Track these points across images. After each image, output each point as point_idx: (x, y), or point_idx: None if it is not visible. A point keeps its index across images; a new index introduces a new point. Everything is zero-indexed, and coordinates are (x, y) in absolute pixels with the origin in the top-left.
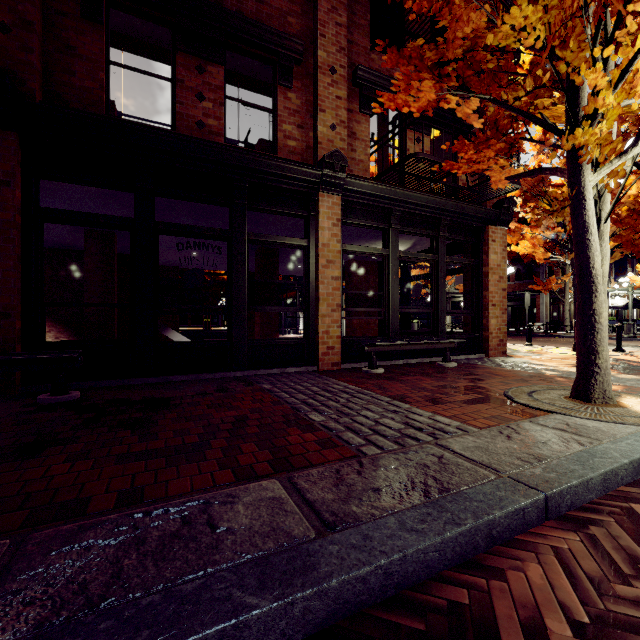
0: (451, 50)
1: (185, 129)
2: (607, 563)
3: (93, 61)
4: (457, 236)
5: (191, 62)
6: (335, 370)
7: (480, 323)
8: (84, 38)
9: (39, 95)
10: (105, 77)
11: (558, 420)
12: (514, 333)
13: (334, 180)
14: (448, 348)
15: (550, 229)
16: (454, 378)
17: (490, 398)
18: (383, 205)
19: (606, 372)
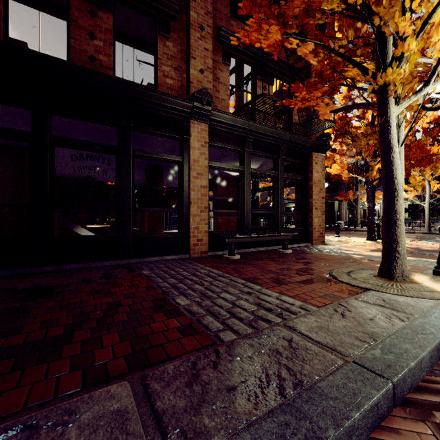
0: (291, 8)
1: (78, 61)
2: None
3: None
4: (292, 159)
5: (84, 6)
6: (203, 257)
7: (307, 221)
8: None
9: None
10: (3, 8)
11: (376, 296)
12: (326, 228)
13: (202, 111)
14: (286, 239)
15: (351, 157)
16: (291, 262)
17: (320, 278)
18: (239, 133)
19: (404, 257)
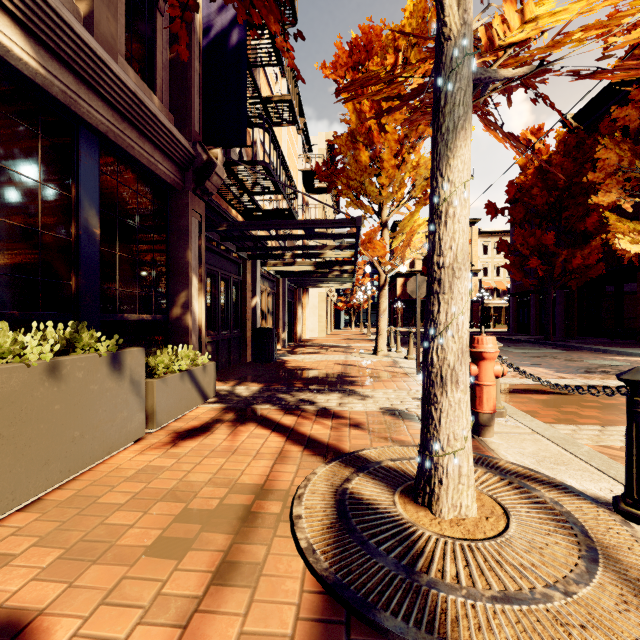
0: None
1: None
2: (594, 352)
3: None
4: None
5: None
6: None
7: None
8: None
9: None
10: None
11: None
12: None
13: None
14: None
15: None
16: None
17: None
18: None
19: None
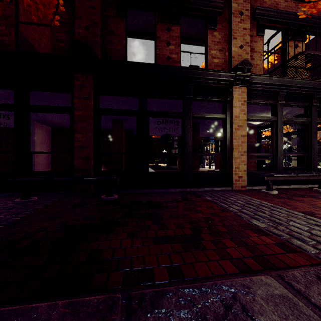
0: None
1: (161, 62)
2: None
3: (120, 36)
4: None
5: (164, 26)
6: (243, 190)
7: None
8: (117, 26)
9: (100, 56)
10: (125, 43)
11: None
12: None
13: (243, 77)
14: None
15: None
16: None
17: None
18: (273, 89)
19: None
